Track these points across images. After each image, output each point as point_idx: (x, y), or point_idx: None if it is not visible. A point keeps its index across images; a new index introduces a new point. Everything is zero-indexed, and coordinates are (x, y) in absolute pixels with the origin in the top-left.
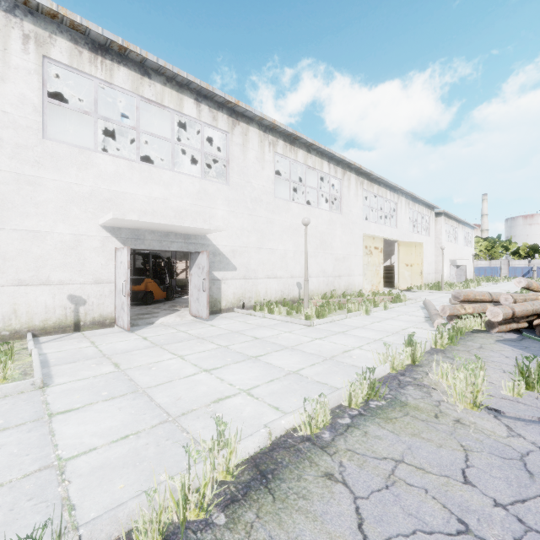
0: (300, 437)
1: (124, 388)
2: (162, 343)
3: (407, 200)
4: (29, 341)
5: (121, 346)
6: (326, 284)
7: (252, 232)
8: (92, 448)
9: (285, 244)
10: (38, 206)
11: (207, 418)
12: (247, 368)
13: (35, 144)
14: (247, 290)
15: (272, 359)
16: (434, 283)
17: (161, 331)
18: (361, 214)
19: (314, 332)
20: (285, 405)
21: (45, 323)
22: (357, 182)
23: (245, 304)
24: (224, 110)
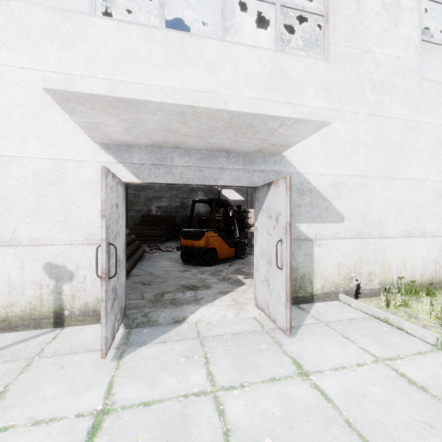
0: None
1: None
2: None
3: None
4: None
5: None
6: None
7: (374, 148)
8: None
9: None
10: None
11: None
12: None
13: None
14: (364, 259)
15: None
16: None
17: (171, 369)
18: None
19: None
20: None
21: (8, 310)
22: None
23: (361, 285)
24: None
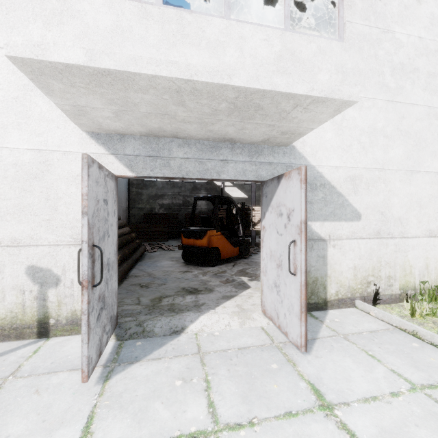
0: None
1: None
2: None
3: None
4: None
5: None
6: None
7: (395, 138)
8: None
9: None
10: None
11: None
12: None
13: None
14: (383, 262)
15: None
16: None
17: (165, 396)
18: None
19: None
20: None
21: None
22: None
23: (380, 290)
24: None
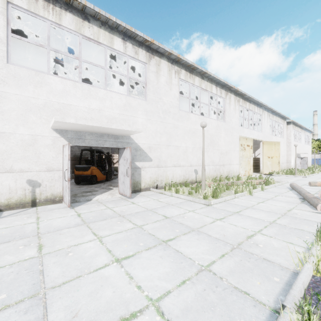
0: None
1: (27, 287)
2: (90, 221)
3: (268, 113)
4: None
5: (56, 223)
6: (214, 171)
7: (163, 134)
8: None
9: (186, 142)
10: (3, 113)
11: None
12: (157, 258)
13: (1, 67)
14: (159, 175)
15: (181, 245)
16: (287, 170)
17: (94, 207)
18: (238, 122)
19: (213, 212)
20: None
21: (9, 201)
22: (235, 100)
23: (158, 185)
24: (143, 47)
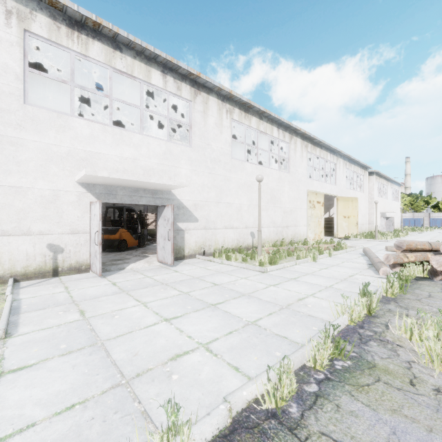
0: (264, 412)
1: (83, 340)
2: (129, 289)
3: (344, 161)
4: (8, 286)
5: (91, 292)
6: (275, 234)
7: (212, 188)
8: (30, 423)
9: (240, 198)
10: (20, 164)
11: (162, 381)
12: (206, 317)
13: (17, 109)
14: (207, 239)
15: (230, 307)
16: (368, 233)
17: (130, 276)
18: (306, 173)
19: (268, 279)
20: (245, 364)
21: (26, 269)
22: (302, 145)
23: (206, 251)
24: (187, 82)
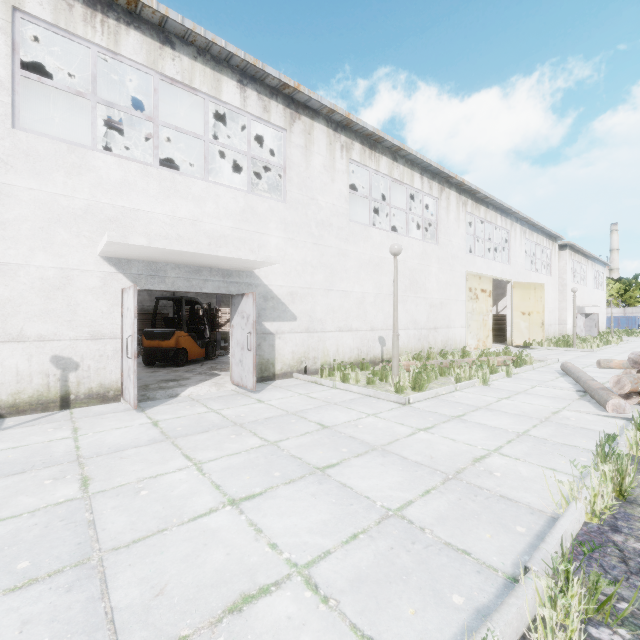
0: None
1: (67, 549)
2: (177, 434)
3: (522, 227)
4: None
5: (113, 438)
6: (417, 339)
7: (318, 268)
8: None
9: (363, 284)
10: (5, 226)
11: None
12: (307, 497)
13: (1, 136)
14: (311, 348)
15: (350, 474)
16: (559, 338)
17: (184, 409)
18: (464, 245)
19: (413, 417)
20: (390, 632)
21: (16, 397)
22: (458, 202)
23: (309, 366)
24: (278, 99)
